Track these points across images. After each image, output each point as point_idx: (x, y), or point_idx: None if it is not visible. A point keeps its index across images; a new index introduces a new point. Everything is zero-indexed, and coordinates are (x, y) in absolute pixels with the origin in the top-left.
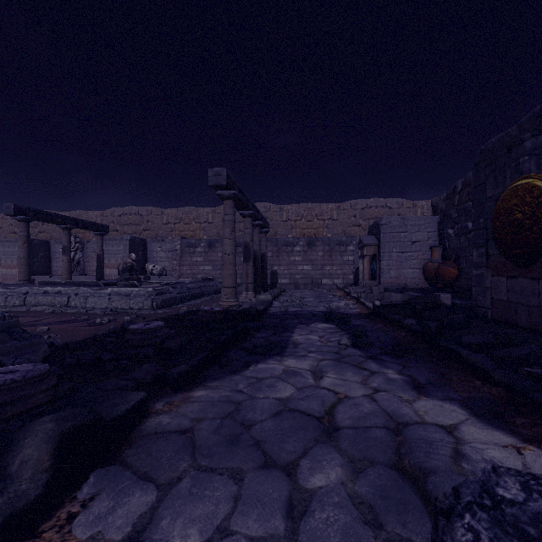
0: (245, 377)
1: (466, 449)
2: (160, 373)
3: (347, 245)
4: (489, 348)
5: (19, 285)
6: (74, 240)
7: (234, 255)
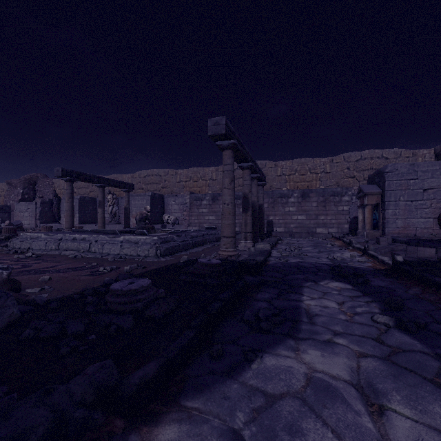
0: (245, 388)
1: None
2: (110, 386)
3: (342, 195)
4: None
5: (57, 232)
6: (112, 197)
7: (233, 205)
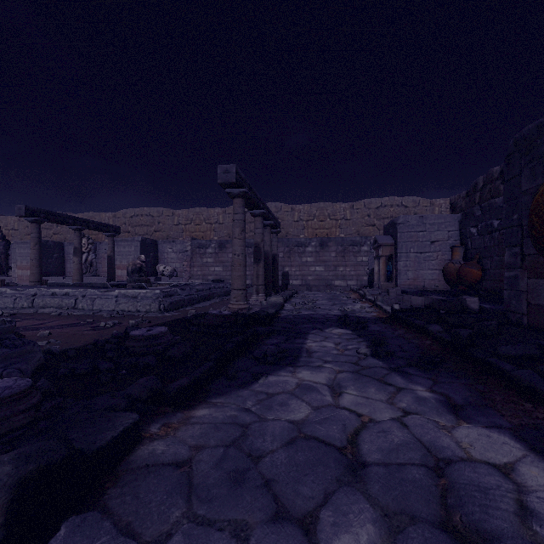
0: (253, 392)
1: (532, 501)
2: (158, 389)
3: (361, 245)
4: (533, 361)
5: (28, 287)
6: (86, 242)
7: (244, 256)
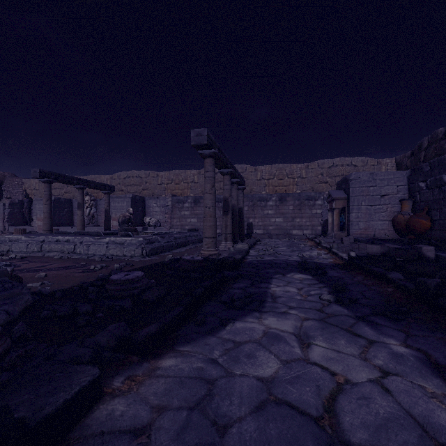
0: (221, 339)
1: None
2: (126, 336)
3: (315, 199)
4: None
5: (39, 235)
6: (89, 199)
7: (214, 208)
